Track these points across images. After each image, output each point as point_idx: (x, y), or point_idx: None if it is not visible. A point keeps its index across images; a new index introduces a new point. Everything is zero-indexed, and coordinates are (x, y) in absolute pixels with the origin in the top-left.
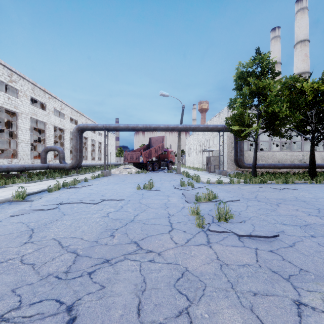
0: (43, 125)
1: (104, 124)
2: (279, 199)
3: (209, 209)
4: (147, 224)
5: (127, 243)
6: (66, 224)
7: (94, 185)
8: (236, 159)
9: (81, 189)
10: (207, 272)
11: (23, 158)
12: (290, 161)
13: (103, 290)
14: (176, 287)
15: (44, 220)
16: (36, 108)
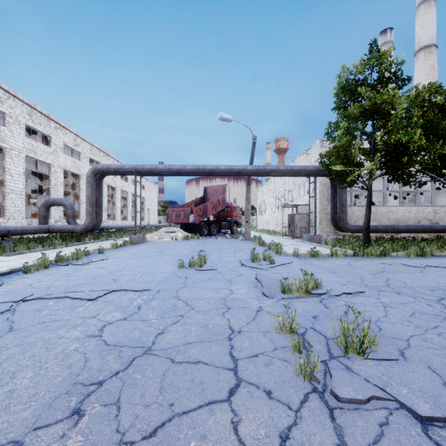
0: (47, 168)
1: (133, 165)
2: (434, 289)
3: (311, 314)
4: (179, 362)
5: None
6: None
7: (111, 258)
8: (334, 218)
9: (85, 266)
10: None
11: (14, 217)
12: (416, 221)
13: None
14: None
15: None
16: (35, 142)
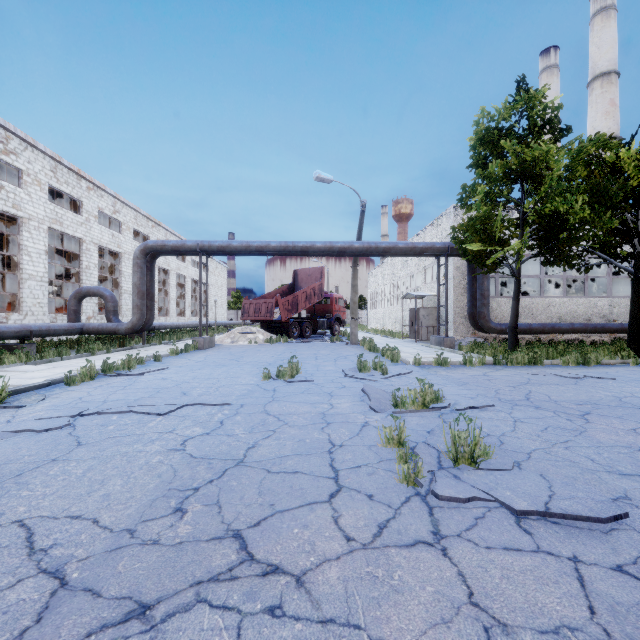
0: (76, 245)
1: (198, 241)
2: (582, 403)
3: (426, 429)
4: (276, 472)
5: (215, 537)
6: (71, 473)
7: (172, 368)
8: (472, 314)
9: (141, 377)
10: None
11: (33, 312)
12: (585, 317)
13: None
14: None
15: (21, 462)
16: (60, 208)
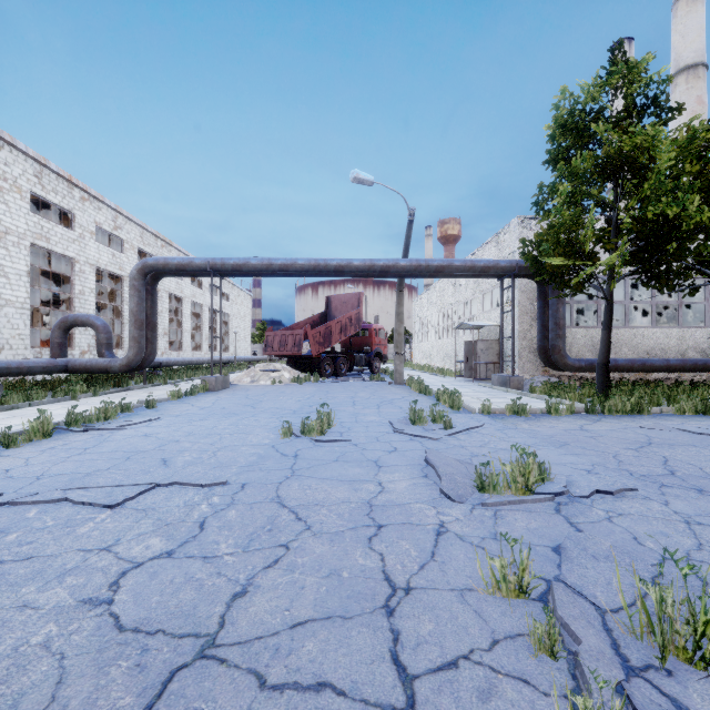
0: (68, 266)
1: (208, 259)
2: None
3: (548, 542)
4: (277, 686)
5: None
6: None
7: (166, 418)
8: (543, 348)
9: (117, 433)
10: None
11: (11, 345)
12: (679, 352)
13: None
14: None
15: None
16: (46, 221)
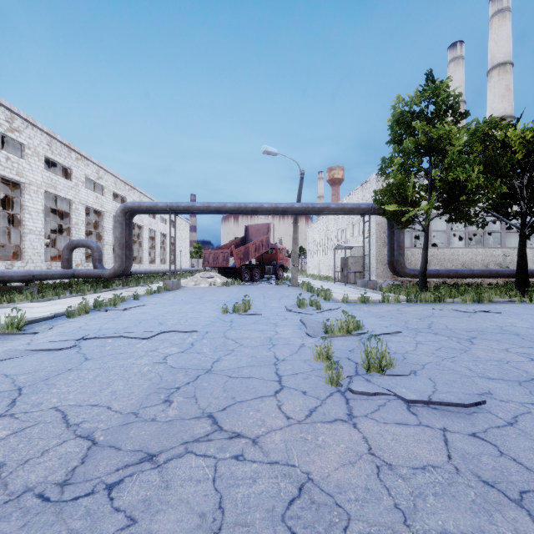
0: (67, 205)
1: (168, 203)
2: (471, 331)
3: (348, 348)
4: (235, 377)
5: (195, 417)
6: (84, 378)
7: (149, 305)
8: (391, 262)
9: (125, 312)
10: (351, 483)
11: (32, 260)
12: (483, 264)
13: (131, 531)
14: (288, 523)
15: (46, 371)
16: (54, 175)
